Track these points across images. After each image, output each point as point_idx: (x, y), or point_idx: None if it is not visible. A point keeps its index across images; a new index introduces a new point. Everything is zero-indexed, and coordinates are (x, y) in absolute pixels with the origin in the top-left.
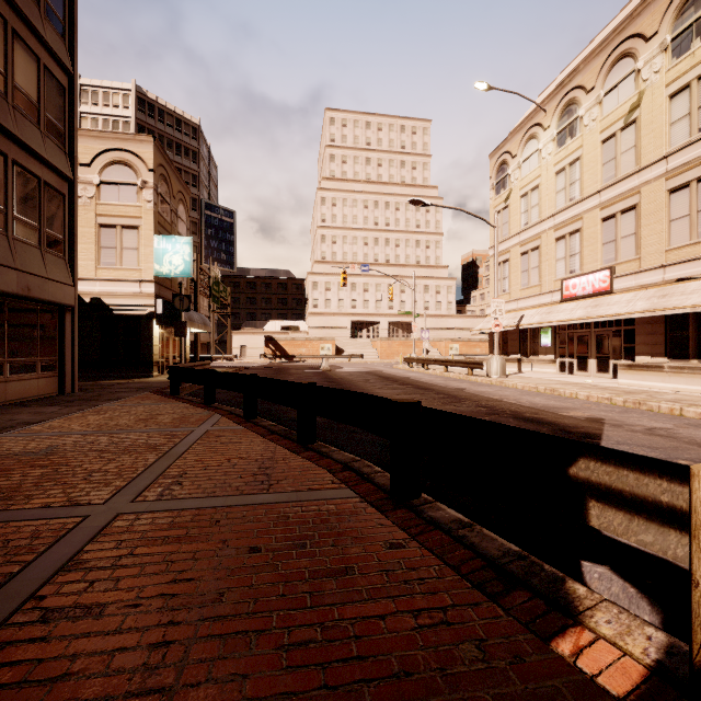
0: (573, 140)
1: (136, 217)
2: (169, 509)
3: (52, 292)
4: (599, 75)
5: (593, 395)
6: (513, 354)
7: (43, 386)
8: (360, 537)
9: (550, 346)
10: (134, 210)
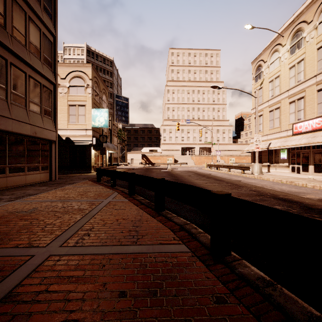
0: (299, 50)
1: (84, 101)
2: (78, 254)
3: (46, 134)
4: (315, 13)
5: (316, 185)
6: (264, 162)
7: (42, 176)
8: (194, 288)
9: (286, 158)
10: (83, 98)
